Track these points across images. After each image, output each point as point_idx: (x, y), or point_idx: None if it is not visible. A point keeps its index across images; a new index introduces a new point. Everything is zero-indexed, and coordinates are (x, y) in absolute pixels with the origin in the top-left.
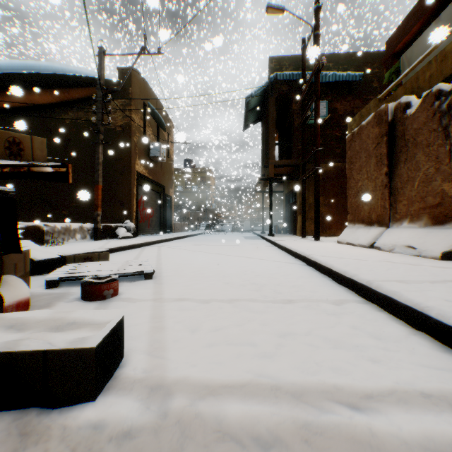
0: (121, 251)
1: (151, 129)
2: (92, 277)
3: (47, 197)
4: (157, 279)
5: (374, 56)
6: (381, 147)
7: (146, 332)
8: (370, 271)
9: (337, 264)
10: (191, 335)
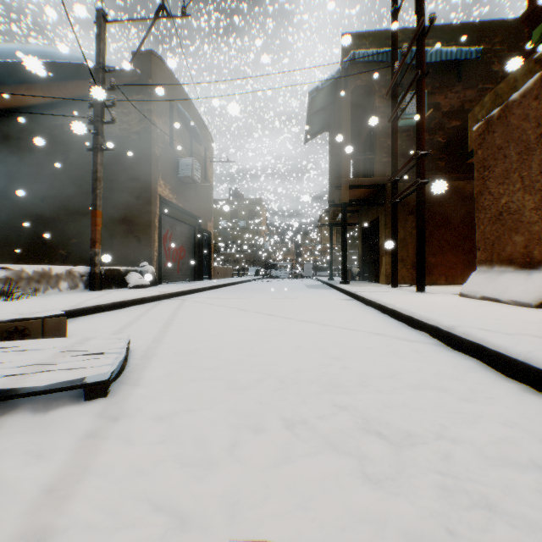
0: (118, 308)
1: (181, 140)
2: None
3: (40, 231)
4: (118, 397)
5: (494, 28)
6: None
7: None
8: None
9: None
10: None
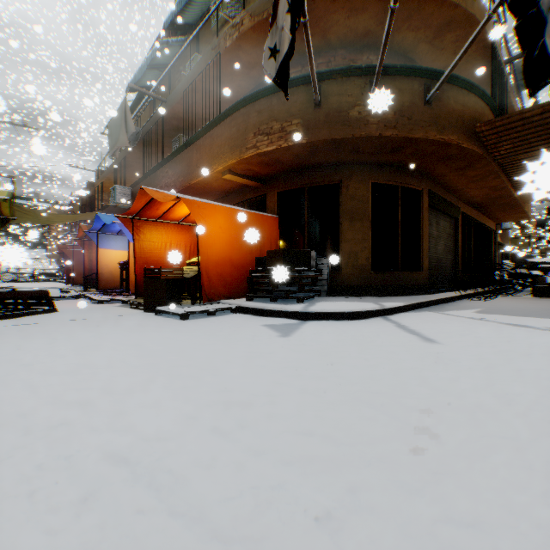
0: None
1: None
2: None
3: None
4: None
5: None
6: None
7: None
8: None
9: None
10: None
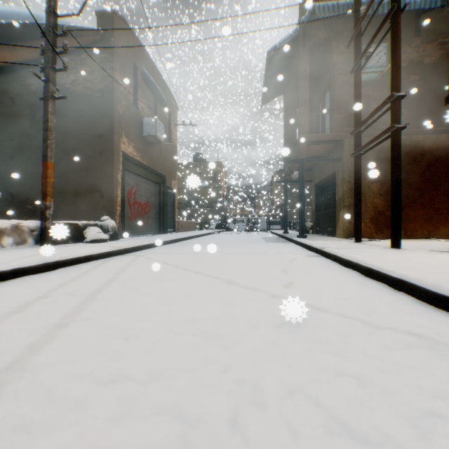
0: (53, 269)
1: (145, 102)
2: None
3: (9, 187)
4: None
5: None
6: None
7: None
8: None
9: None
10: None
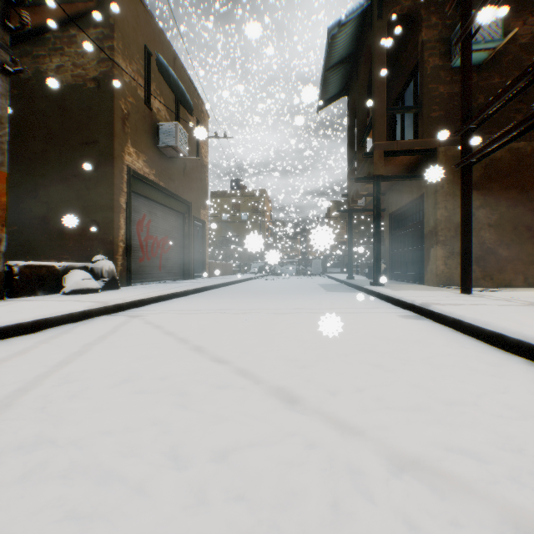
0: None
1: (163, 102)
2: None
3: None
4: None
5: None
6: None
7: None
8: None
9: None
10: None
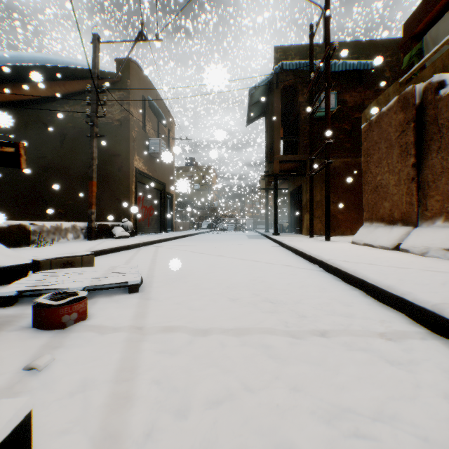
0: (114, 252)
1: (151, 124)
2: (66, 288)
3: (43, 195)
4: (145, 292)
5: (386, 44)
6: (406, 135)
7: (99, 407)
8: (422, 286)
9: (372, 274)
10: (174, 417)
